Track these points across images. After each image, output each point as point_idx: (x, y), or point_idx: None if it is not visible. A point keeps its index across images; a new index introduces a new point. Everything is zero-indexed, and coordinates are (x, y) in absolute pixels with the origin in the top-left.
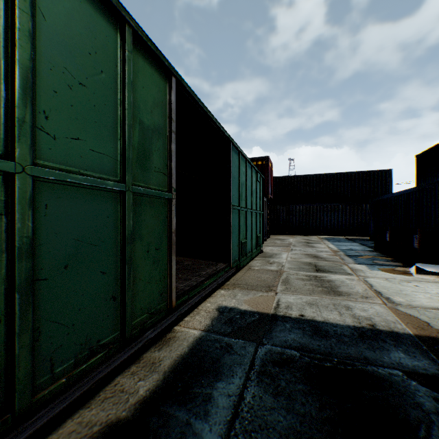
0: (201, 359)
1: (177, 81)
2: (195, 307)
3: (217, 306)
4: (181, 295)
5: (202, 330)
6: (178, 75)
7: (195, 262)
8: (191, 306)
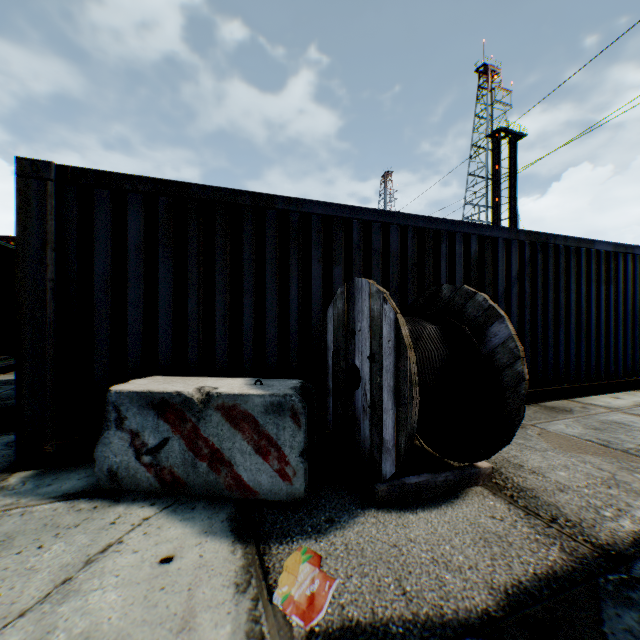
0: None
1: None
2: None
3: None
4: None
5: None
6: None
7: None
8: None
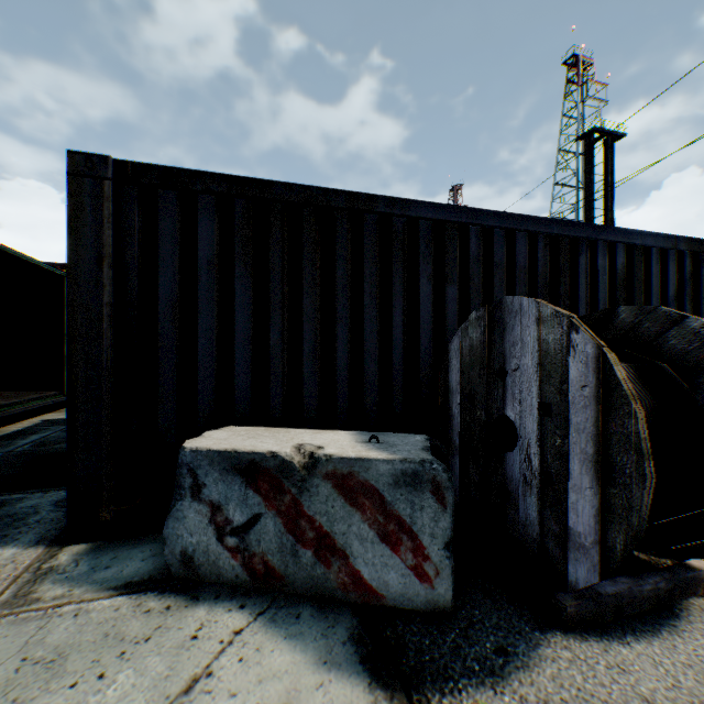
0: (24, 433)
1: (1, 249)
2: (19, 419)
3: (44, 420)
4: (5, 406)
5: (26, 427)
6: (2, 246)
7: (20, 393)
8: (16, 417)
